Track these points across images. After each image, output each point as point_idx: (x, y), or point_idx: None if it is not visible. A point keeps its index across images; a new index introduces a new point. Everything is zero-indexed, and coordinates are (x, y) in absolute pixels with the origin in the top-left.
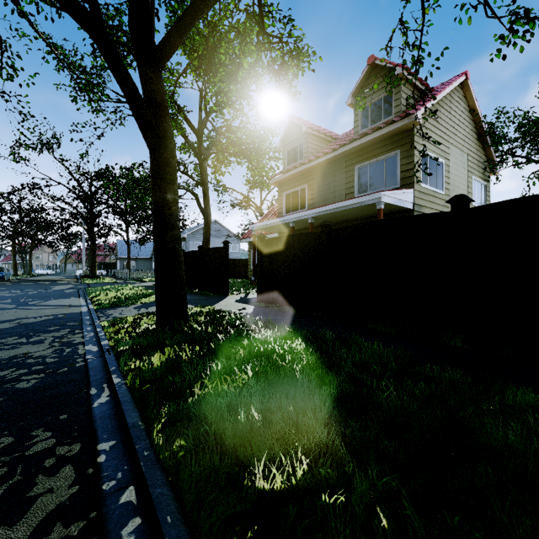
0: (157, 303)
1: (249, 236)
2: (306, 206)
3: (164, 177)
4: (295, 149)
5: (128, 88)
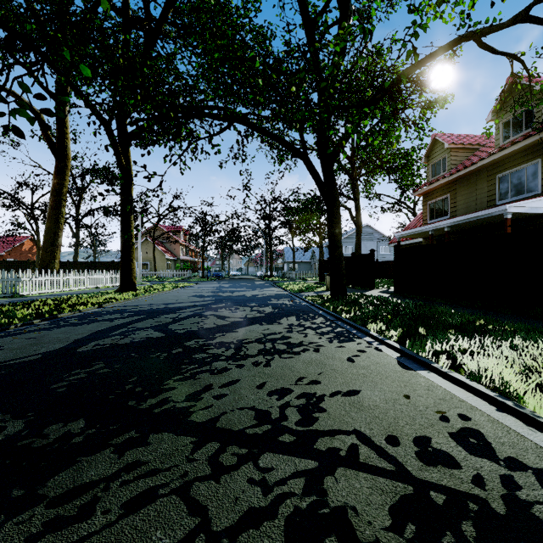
0: (331, 287)
1: (396, 241)
2: (448, 214)
3: (334, 221)
4: (438, 163)
5: (318, 180)
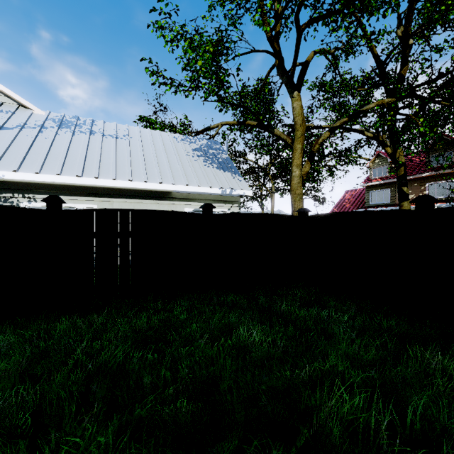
0: None
1: None
2: None
3: None
4: None
5: None
